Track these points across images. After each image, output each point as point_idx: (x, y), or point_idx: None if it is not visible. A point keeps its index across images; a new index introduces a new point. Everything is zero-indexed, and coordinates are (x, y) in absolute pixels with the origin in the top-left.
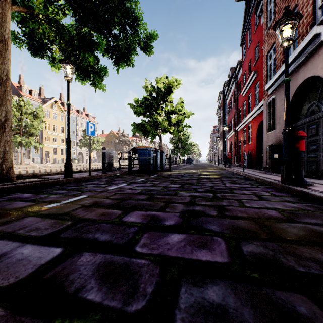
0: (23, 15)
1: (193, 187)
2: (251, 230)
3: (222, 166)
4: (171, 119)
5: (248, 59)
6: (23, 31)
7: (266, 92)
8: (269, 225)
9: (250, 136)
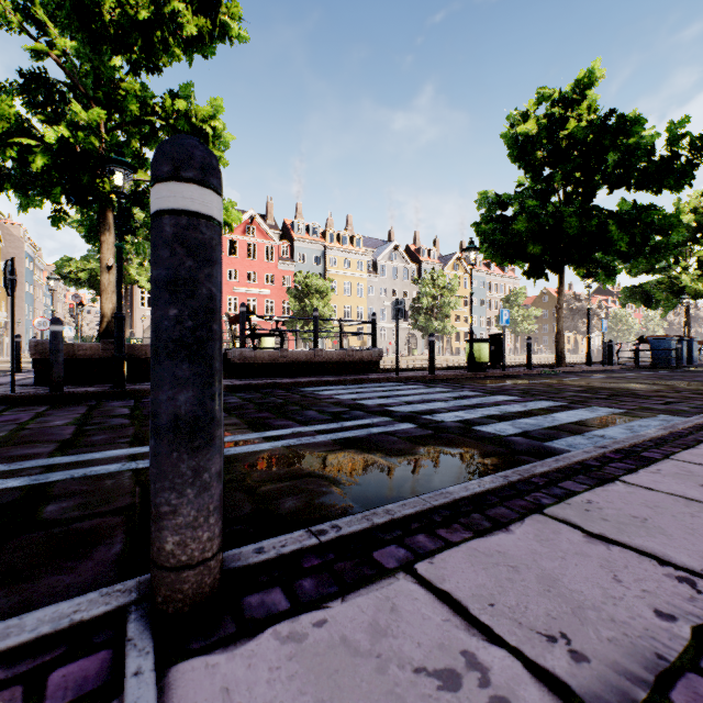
0: None
1: None
2: None
3: None
4: None
5: None
6: None
7: None
8: None
9: None
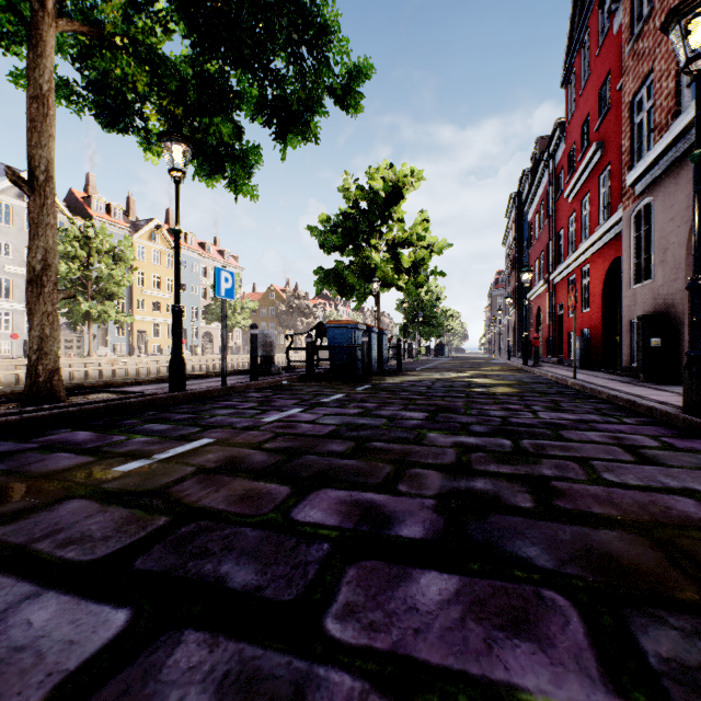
0: (82, 41)
1: (458, 419)
2: (646, 568)
3: (519, 364)
4: (400, 258)
5: (581, 115)
6: (86, 76)
7: (630, 190)
8: (695, 553)
9: (585, 294)
